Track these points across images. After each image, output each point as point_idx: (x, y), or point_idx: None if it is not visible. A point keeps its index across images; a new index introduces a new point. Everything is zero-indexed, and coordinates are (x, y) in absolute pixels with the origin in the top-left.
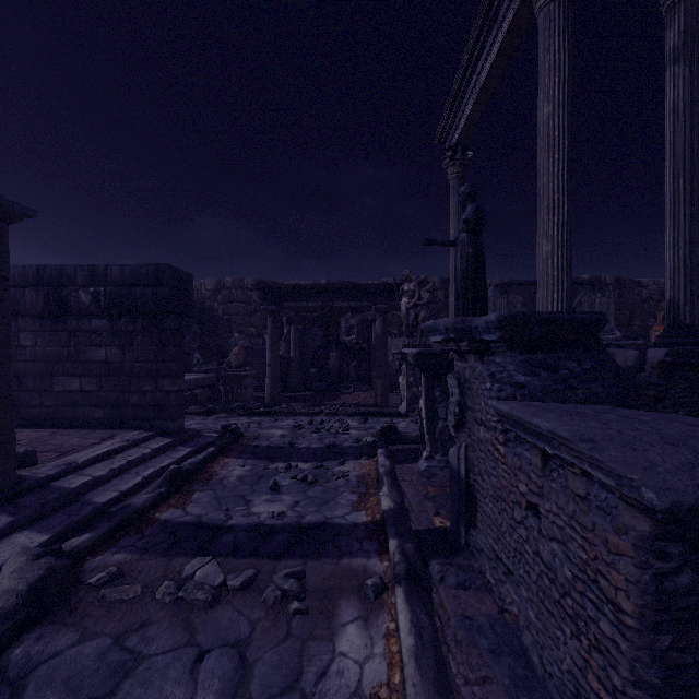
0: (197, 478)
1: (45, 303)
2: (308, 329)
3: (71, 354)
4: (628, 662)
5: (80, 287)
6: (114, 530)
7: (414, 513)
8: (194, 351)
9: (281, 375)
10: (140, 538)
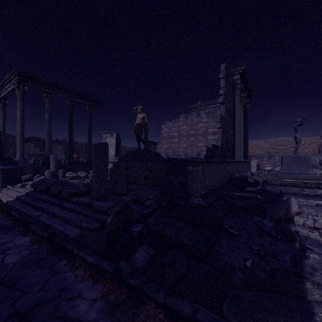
0: None
1: None
2: None
3: None
4: (0, 182)
5: None
6: None
7: None
8: None
9: None
10: None
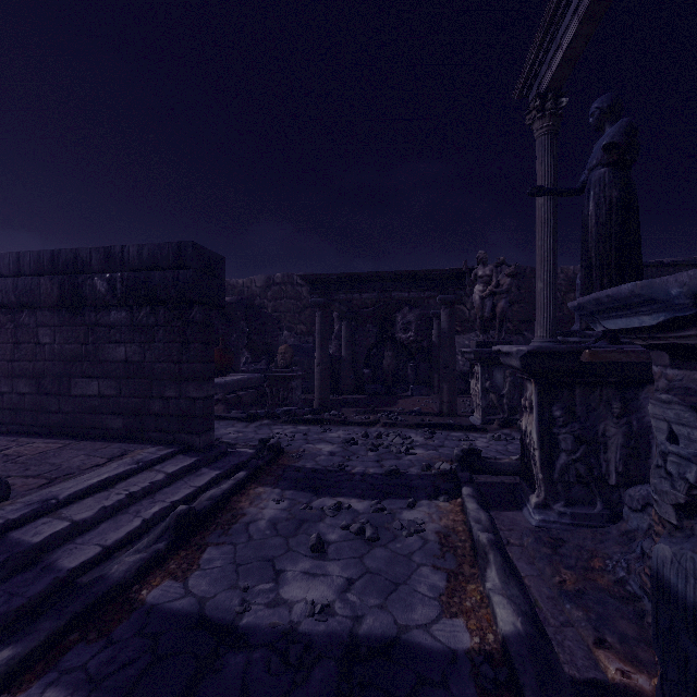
0: (215, 521)
1: (60, 293)
2: (361, 325)
3: (89, 352)
4: None
5: (95, 274)
6: (63, 631)
7: (550, 628)
8: (242, 349)
9: (331, 375)
10: (101, 649)
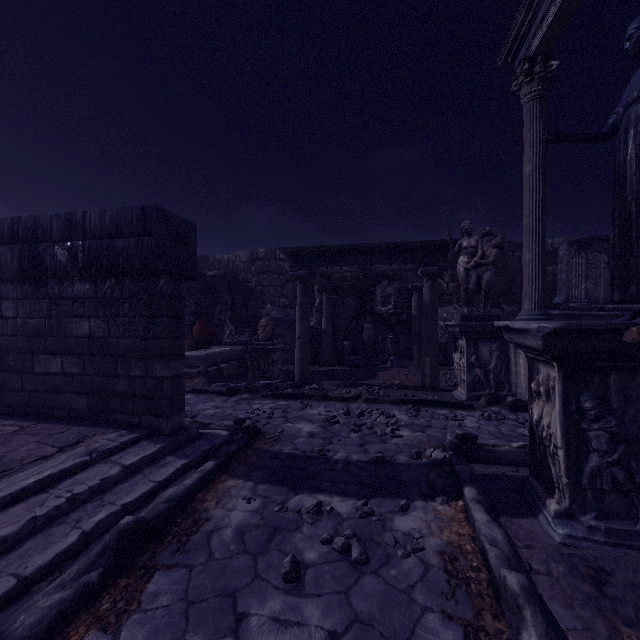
0: (172, 530)
1: (20, 263)
2: (341, 298)
3: (52, 327)
4: None
5: (56, 242)
6: None
7: None
8: (225, 322)
9: (312, 347)
10: None
